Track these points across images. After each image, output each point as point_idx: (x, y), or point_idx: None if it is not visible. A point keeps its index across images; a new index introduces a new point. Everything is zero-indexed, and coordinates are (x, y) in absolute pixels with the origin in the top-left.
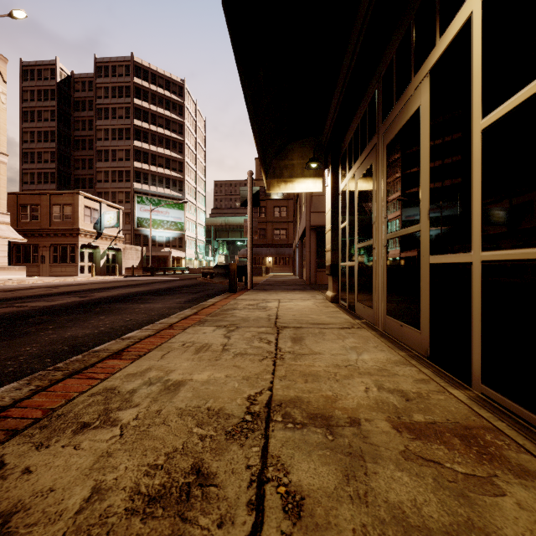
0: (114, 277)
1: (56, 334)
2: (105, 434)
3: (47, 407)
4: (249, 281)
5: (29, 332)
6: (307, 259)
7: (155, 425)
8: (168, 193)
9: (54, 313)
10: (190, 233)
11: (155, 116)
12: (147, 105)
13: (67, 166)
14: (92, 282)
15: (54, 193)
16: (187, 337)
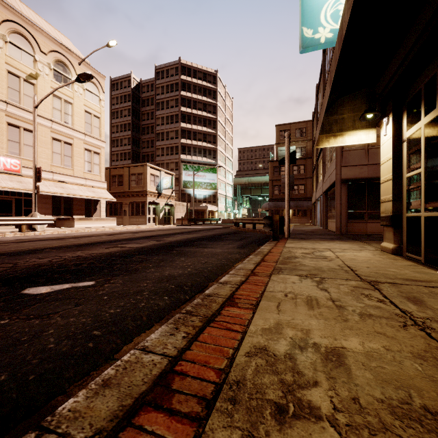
0: (170, 226)
1: (158, 272)
2: (320, 433)
3: (214, 366)
4: (286, 231)
5: (138, 269)
6: (338, 210)
7: (377, 431)
8: (205, 160)
9: (147, 253)
10: (221, 191)
11: (195, 102)
12: (190, 94)
13: (137, 147)
14: (157, 229)
15: (132, 166)
16: (280, 286)
